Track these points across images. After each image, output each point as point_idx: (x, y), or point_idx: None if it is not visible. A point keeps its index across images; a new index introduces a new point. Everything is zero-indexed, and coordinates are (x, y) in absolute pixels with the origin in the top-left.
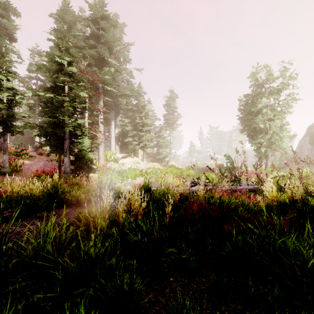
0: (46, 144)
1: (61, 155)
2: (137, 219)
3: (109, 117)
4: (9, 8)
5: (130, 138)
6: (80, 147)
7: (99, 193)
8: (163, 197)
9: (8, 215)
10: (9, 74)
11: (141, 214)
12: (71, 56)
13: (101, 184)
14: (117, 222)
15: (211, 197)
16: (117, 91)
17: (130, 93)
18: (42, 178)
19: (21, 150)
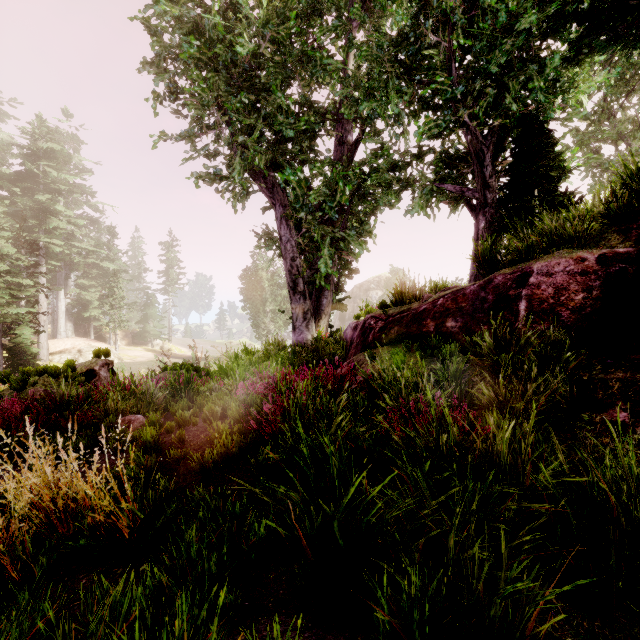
0: None
1: None
2: None
3: (58, 289)
4: None
5: (95, 310)
6: (17, 340)
7: None
8: None
9: None
10: None
11: None
12: (11, 239)
13: None
14: None
15: None
16: (71, 249)
17: (94, 248)
18: None
19: None
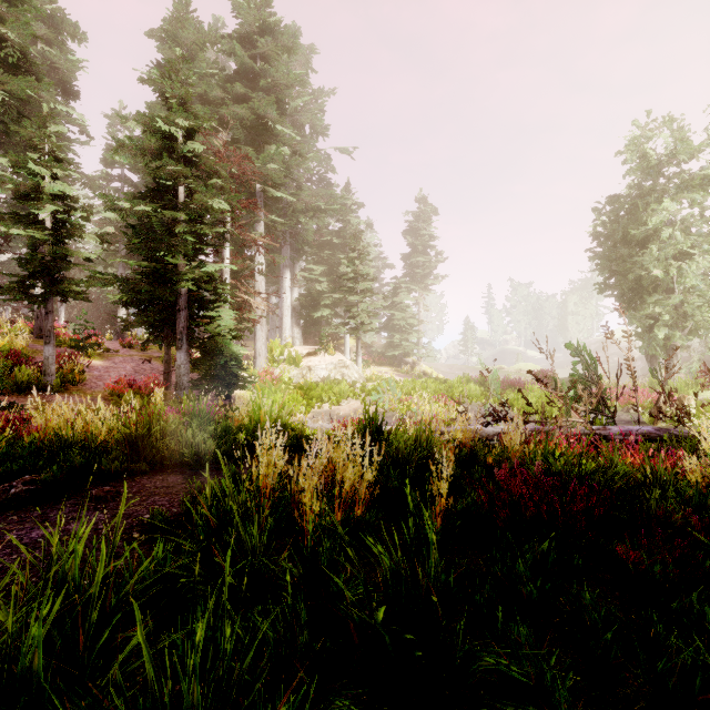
0: (139, 323)
1: (173, 349)
2: (352, 515)
3: (279, 260)
4: (62, 24)
5: (327, 309)
6: (212, 328)
7: (254, 437)
8: (417, 452)
9: (21, 490)
10: (57, 164)
11: (362, 500)
12: (192, 114)
13: (259, 414)
14: (297, 522)
15: (552, 456)
16: (297, 202)
17: (327, 206)
18: (126, 400)
19: (87, 337)
